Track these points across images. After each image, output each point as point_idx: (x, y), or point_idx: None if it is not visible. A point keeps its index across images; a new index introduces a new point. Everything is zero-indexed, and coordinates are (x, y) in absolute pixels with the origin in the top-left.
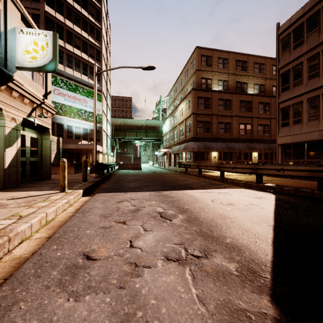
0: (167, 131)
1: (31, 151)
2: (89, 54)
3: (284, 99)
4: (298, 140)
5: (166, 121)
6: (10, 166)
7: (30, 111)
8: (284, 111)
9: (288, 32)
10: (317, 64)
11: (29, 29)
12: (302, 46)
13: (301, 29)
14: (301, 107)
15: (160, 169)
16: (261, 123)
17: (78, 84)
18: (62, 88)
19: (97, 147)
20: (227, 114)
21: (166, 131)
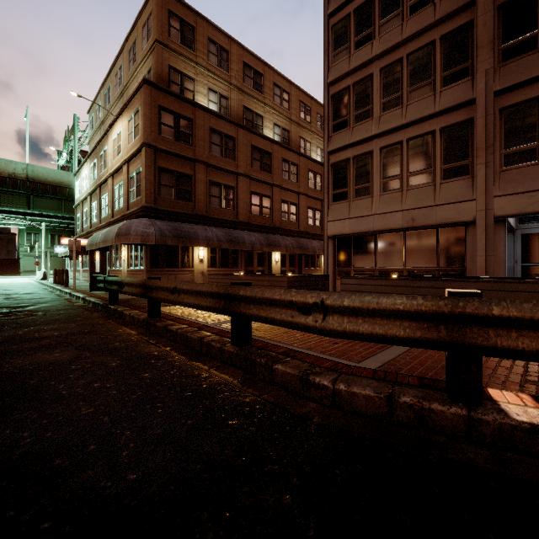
0: (84, 196)
1: None
2: None
3: (340, 146)
4: (365, 228)
5: (82, 171)
6: None
7: None
8: (339, 169)
9: (347, 12)
10: (398, 82)
11: None
12: (371, 43)
13: (369, 9)
14: (369, 163)
15: (42, 293)
16: (285, 199)
17: None
18: None
19: None
20: (228, 167)
21: (82, 196)
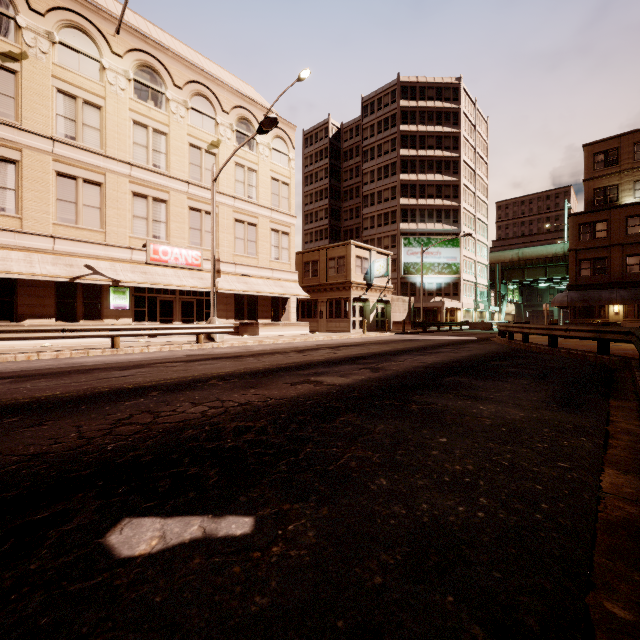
0: None
1: (381, 314)
2: (443, 196)
3: None
4: None
5: None
6: (372, 322)
7: (379, 295)
8: None
9: None
10: None
11: (378, 259)
12: None
13: None
14: None
15: None
16: None
17: (430, 237)
18: (414, 247)
19: (447, 304)
20: None
21: None
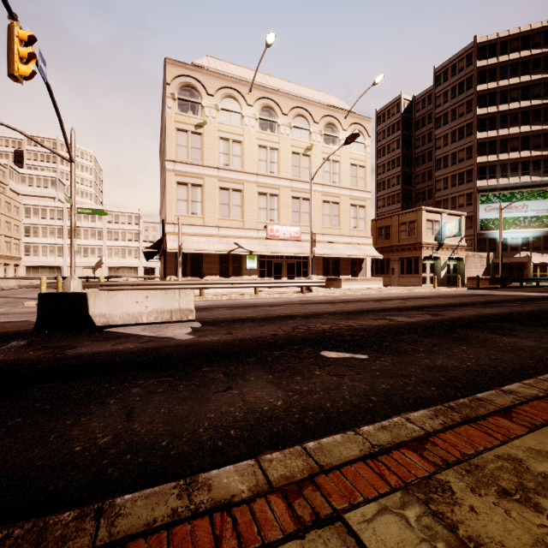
0: None
1: (453, 271)
2: (531, 147)
3: None
4: None
5: None
6: (443, 278)
7: (451, 253)
8: None
9: None
10: None
11: (449, 221)
12: None
13: None
14: None
15: None
16: None
17: (514, 191)
18: (494, 203)
19: (535, 259)
20: None
21: None
